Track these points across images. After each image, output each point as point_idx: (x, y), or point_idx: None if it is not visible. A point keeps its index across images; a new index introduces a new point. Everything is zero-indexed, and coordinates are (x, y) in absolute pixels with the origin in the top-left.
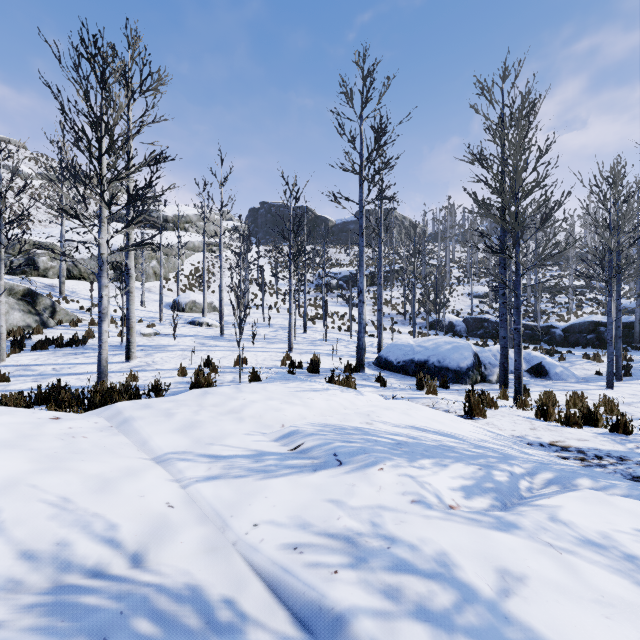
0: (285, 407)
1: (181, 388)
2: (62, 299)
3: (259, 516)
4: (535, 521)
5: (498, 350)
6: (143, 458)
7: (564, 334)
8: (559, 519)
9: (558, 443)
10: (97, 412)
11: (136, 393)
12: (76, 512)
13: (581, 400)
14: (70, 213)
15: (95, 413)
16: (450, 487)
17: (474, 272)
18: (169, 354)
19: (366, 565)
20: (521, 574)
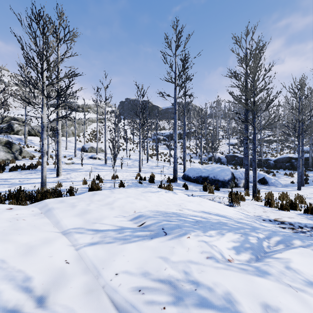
0: (136, 201)
1: (84, 190)
2: (26, 146)
3: (119, 268)
4: (278, 269)
5: (243, 171)
6: (56, 232)
7: (274, 163)
8: (291, 268)
9: (278, 219)
10: (35, 205)
11: (59, 193)
12: (7, 269)
13: (286, 196)
14: (26, 101)
15: (33, 205)
16: (227, 247)
17: (230, 133)
18: (79, 173)
19: (182, 303)
20: (276, 307)
